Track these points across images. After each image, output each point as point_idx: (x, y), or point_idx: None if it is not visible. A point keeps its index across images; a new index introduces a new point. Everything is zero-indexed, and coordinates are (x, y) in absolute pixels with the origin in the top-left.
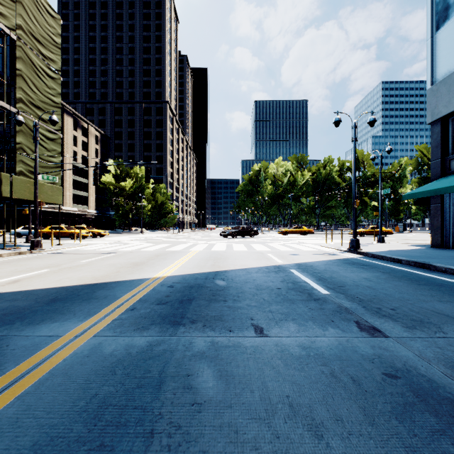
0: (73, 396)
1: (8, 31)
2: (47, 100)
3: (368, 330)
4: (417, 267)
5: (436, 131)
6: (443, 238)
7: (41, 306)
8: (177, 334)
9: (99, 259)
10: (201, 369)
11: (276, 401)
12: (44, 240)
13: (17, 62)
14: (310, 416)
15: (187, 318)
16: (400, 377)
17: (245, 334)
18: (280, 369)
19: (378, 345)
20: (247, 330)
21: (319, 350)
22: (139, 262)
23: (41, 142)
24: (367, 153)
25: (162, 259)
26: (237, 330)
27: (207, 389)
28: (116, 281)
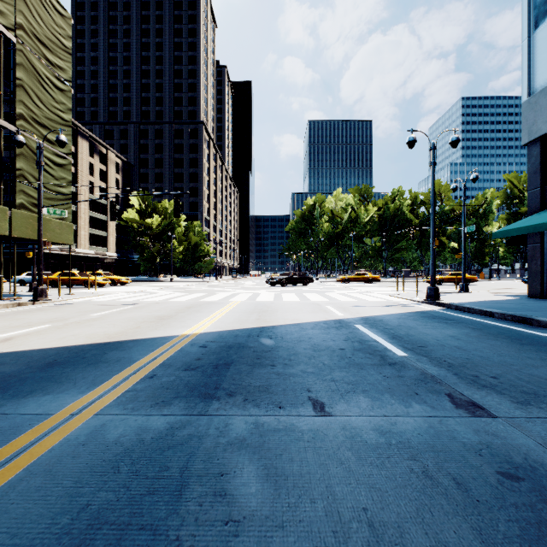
0: (54, 507)
1: (5, 31)
2: (54, 117)
3: (466, 406)
4: (515, 321)
5: (534, 153)
6: (543, 286)
7: (33, 373)
8: (209, 412)
9: (116, 312)
10: (239, 465)
11: (348, 517)
12: (52, 289)
13: (17, 69)
14: (401, 543)
15: (223, 390)
16: (523, 478)
17: (300, 412)
18: (351, 465)
19: (483, 428)
20: (302, 407)
21: (403, 436)
22: (165, 315)
23: (47, 169)
24: (445, 184)
25: (194, 311)
26: (290, 407)
27: (248, 496)
28: (134, 339)
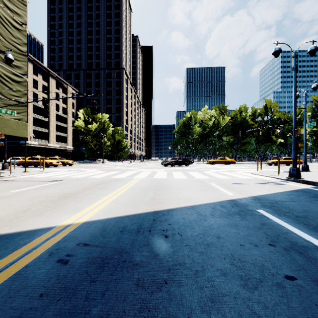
0: None
1: None
2: (12, 47)
3: None
4: None
5: None
6: None
7: None
8: None
9: (34, 189)
10: None
11: None
12: (22, 168)
13: None
14: None
15: None
16: None
17: None
18: None
19: None
20: None
21: None
22: (71, 192)
23: (6, 83)
24: (274, 102)
25: (99, 188)
26: None
27: None
28: None
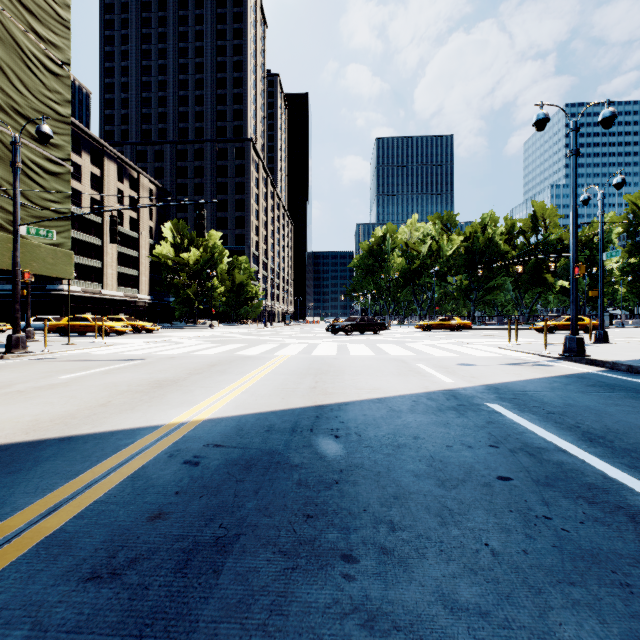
0: None
1: None
2: (45, 109)
3: None
4: None
5: None
6: None
7: None
8: None
9: (100, 373)
10: None
11: None
12: (57, 338)
13: None
14: None
15: None
16: None
17: None
18: None
19: None
20: None
21: None
22: (169, 378)
23: (34, 177)
24: (551, 206)
25: (216, 372)
26: None
27: None
28: (70, 435)
